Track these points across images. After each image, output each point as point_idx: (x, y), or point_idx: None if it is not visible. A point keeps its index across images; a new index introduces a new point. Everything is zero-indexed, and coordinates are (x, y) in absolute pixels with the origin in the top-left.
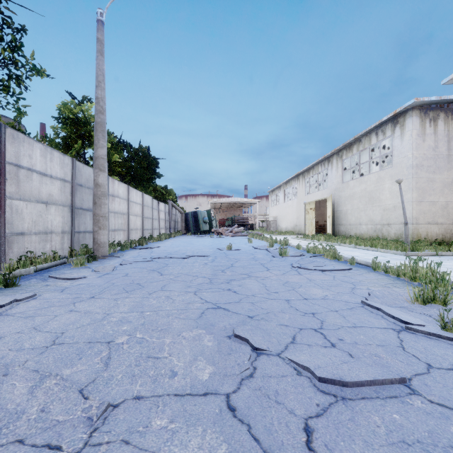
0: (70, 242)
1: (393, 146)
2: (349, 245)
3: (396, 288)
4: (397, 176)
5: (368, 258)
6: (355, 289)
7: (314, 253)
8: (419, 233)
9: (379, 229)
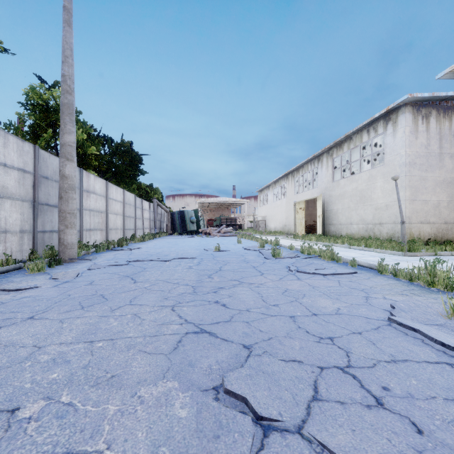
0: (32, 243)
1: (385, 143)
2: (342, 246)
3: (417, 296)
4: (389, 174)
5: (367, 259)
6: (370, 298)
7: (309, 253)
8: (412, 233)
9: (371, 229)
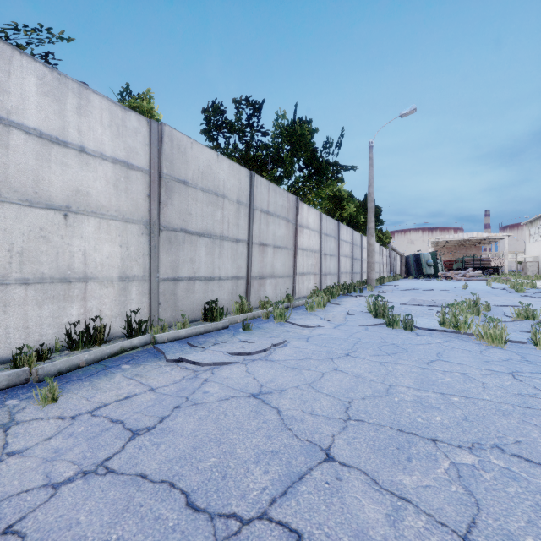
0: (351, 278)
1: None
2: None
3: None
4: None
5: None
6: None
7: None
8: None
9: None
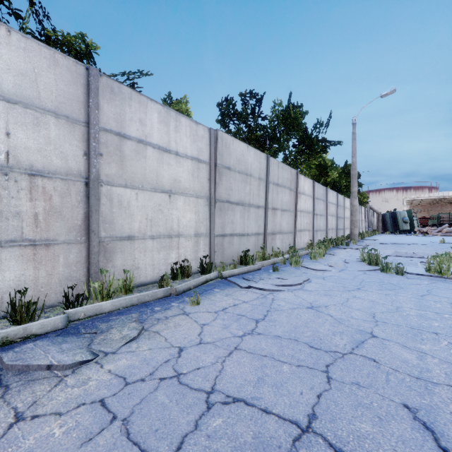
0: (336, 234)
1: None
2: None
3: None
4: None
5: None
6: None
7: None
8: None
9: None
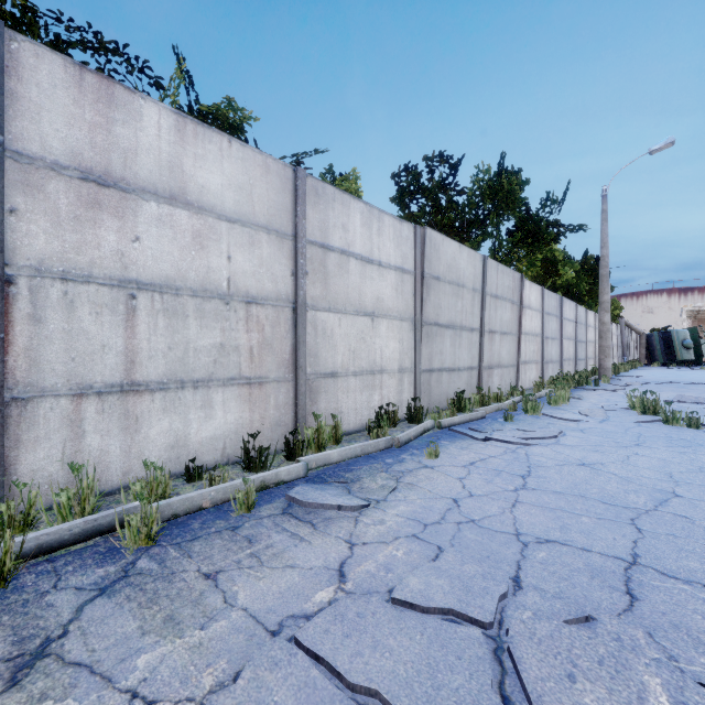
0: (574, 367)
1: None
2: None
3: None
4: None
5: None
6: None
7: None
8: None
9: None
